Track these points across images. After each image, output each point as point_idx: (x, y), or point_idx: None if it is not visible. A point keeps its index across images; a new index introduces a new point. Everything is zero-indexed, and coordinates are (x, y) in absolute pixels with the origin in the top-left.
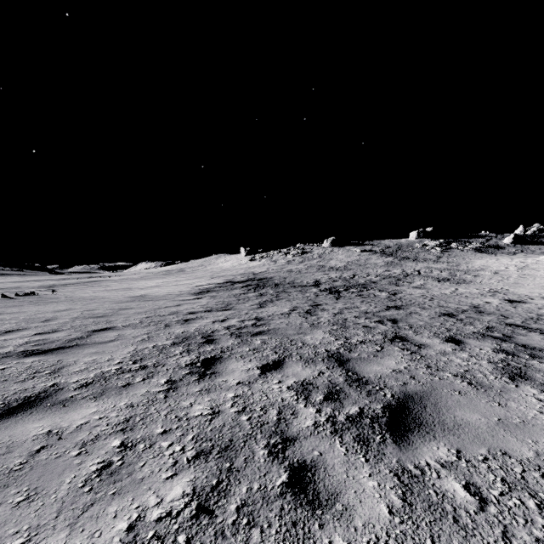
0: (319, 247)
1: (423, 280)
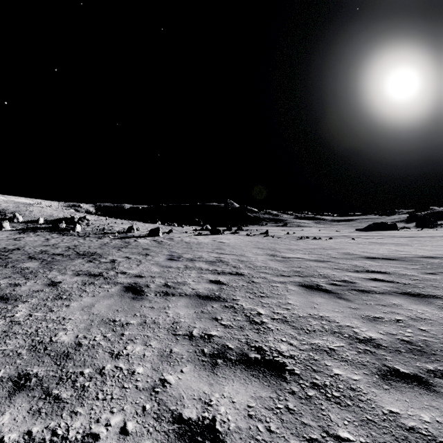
0: None
1: None
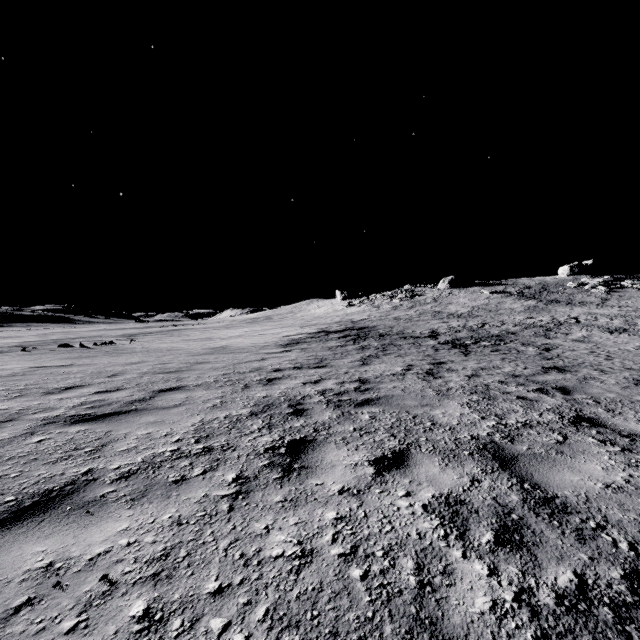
0: (433, 289)
1: (586, 331)
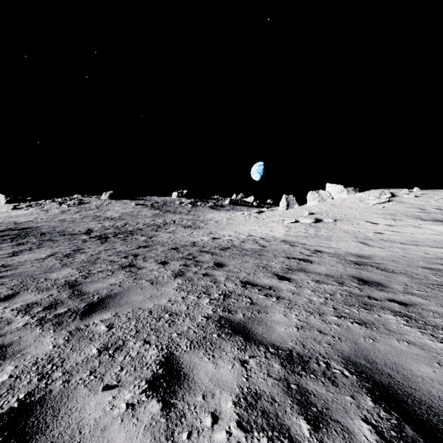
0: (97, 199)
1: (175, 227)
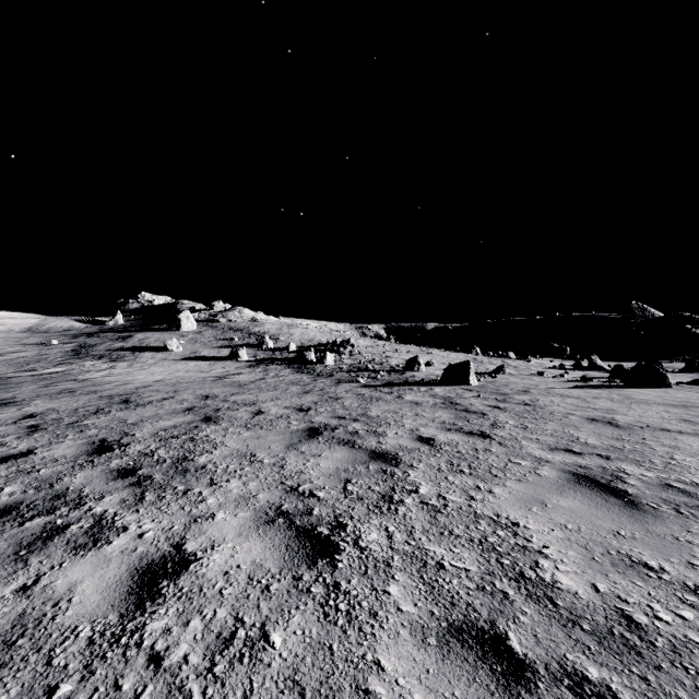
0: None
1: None
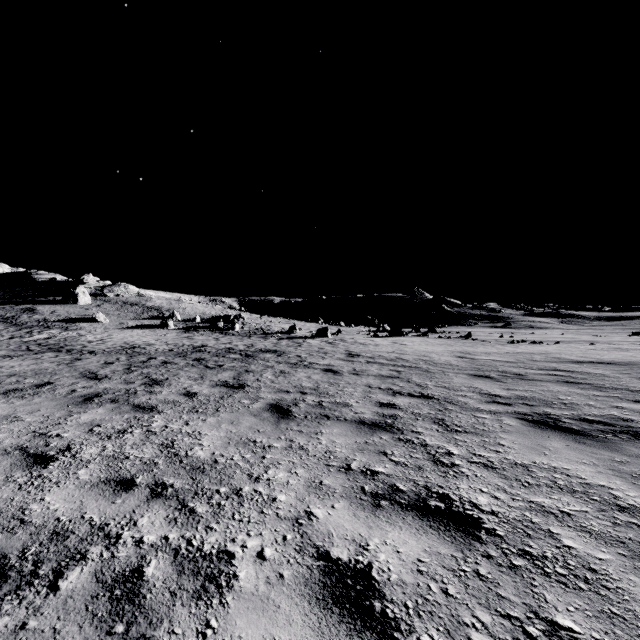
0: None
1: None
